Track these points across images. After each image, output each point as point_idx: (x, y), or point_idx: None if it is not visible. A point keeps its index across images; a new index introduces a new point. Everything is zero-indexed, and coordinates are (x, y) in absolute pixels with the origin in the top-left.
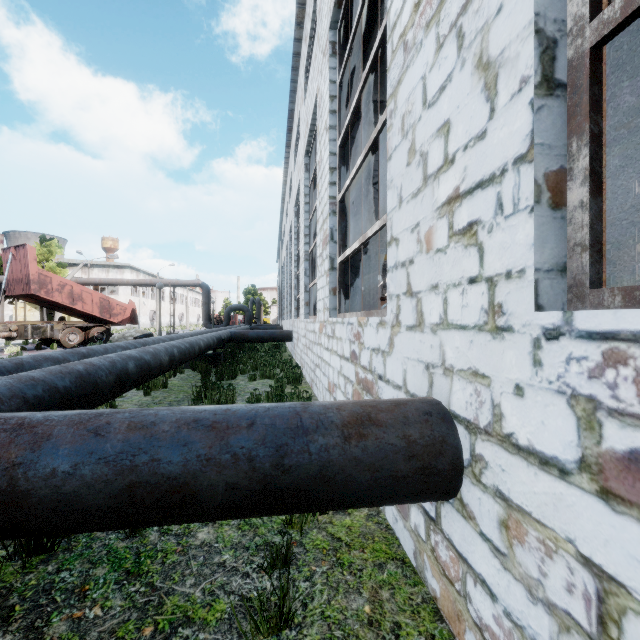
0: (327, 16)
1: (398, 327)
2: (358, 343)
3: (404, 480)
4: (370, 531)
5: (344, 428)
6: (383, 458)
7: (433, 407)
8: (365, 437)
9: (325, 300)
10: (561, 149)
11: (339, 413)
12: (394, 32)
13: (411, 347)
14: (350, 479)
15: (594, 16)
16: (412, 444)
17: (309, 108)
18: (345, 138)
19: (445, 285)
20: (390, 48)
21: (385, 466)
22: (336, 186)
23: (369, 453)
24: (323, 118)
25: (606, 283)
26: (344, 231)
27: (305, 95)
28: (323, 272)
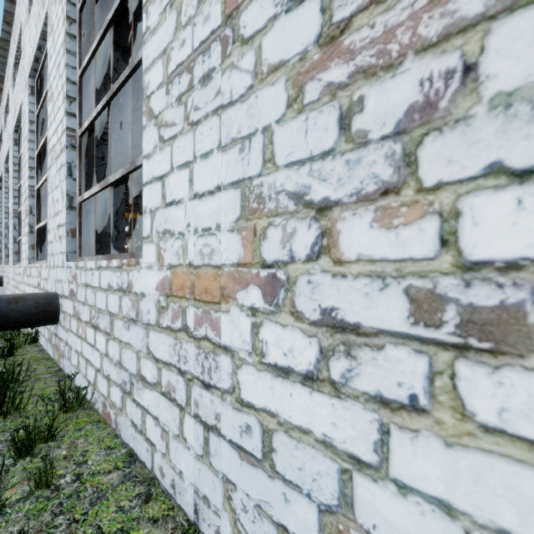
0: (28, 66)
1: (50, 268)
2: (40, 277)
3: (35, 315)
4: (36, 356)
5: (9, 300)
6: (26, 308)
7: (53, 293)
8: (18, 302)
9: (27, 252)
10: (75, 223)
11: (8, 296)
12: (49, 143)
13: (53, 275)
14: (11, 315)
15: (80, 195)
16: (39, 304)
17: (17, 102)
18: (41, 153)
19: (58, 253)
20: (49, 148)
21: (26, 311)
22: (35, 179)
23: (20, 307)
24: (25, 128)
25: (84, 256)
26: (41, 209)
27: (14, 83)
28: (25, 233)
